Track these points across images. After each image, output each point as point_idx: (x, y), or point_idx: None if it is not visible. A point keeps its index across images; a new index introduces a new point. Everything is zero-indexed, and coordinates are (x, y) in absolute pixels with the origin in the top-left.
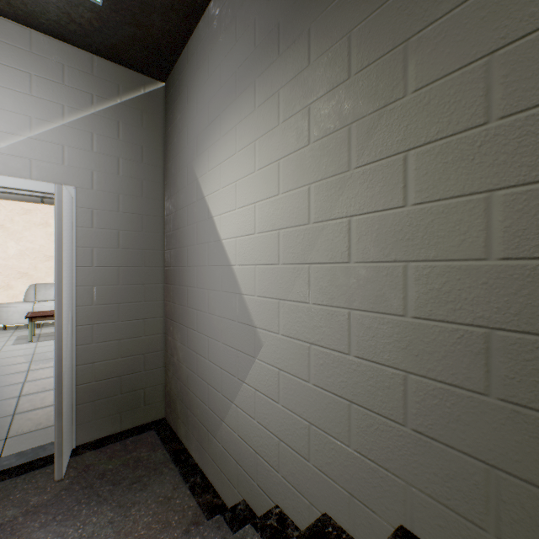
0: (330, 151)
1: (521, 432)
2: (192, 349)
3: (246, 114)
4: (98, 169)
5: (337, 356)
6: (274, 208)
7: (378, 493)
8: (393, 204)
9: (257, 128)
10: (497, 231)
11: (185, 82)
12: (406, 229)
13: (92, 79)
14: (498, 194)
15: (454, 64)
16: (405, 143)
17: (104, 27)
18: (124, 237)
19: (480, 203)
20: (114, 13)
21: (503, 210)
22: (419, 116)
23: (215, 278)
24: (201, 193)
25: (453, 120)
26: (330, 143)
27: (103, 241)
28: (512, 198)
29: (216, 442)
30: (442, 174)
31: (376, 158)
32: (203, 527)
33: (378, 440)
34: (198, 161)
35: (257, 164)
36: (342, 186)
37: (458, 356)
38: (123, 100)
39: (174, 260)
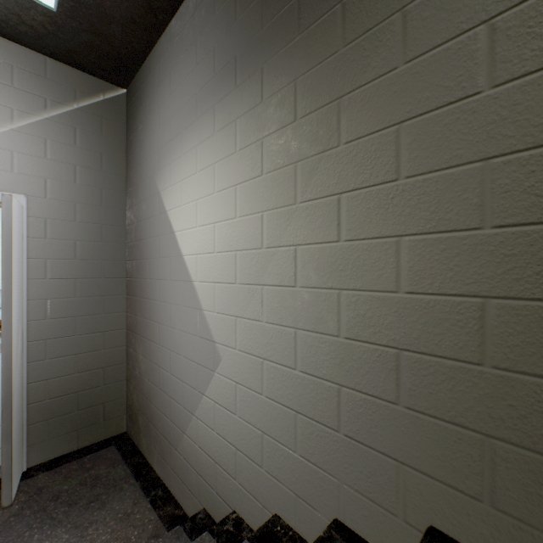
0: (280, 184)
1: (420, 433)
2: (154, 362)
3: (206, 137)
4: (52, 177)
5: (285, 371)
6: (231, 230)
7: (318, 492)
8: (330, 238)
9: (216, 152)
10: (404, 269)
11: (147, 94)
12: (339, 261)
13: (45, 82)
14: (405, 239)
15: (374, 126)
16: (339, 187)
17: (59, 31)
18: (81, 247)
19: (393, 245)
20: (69, 20)
21: (408, 252)
22: (349, 165)
23: (176, 292)
24: (163, 207)
25: (374, 173)
26: (280, 177)
27: (58, 252)
28: (414, 244)
29: (177, 454)
30: (366, 218)
31: (317, 196)
32: (162, 539)
33: (318, 445)
34: (160, 174)
35: (216, 186)
36: (289, 217)
37: (377, 372)
38: (80, 106)
39: (136, 272)
